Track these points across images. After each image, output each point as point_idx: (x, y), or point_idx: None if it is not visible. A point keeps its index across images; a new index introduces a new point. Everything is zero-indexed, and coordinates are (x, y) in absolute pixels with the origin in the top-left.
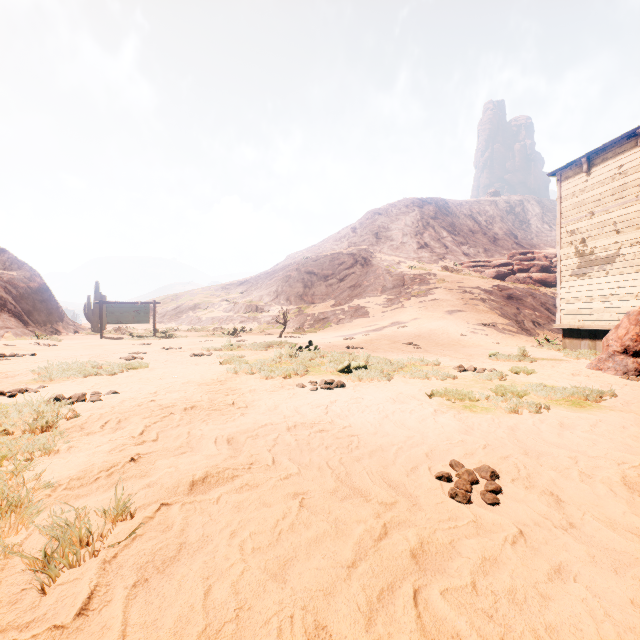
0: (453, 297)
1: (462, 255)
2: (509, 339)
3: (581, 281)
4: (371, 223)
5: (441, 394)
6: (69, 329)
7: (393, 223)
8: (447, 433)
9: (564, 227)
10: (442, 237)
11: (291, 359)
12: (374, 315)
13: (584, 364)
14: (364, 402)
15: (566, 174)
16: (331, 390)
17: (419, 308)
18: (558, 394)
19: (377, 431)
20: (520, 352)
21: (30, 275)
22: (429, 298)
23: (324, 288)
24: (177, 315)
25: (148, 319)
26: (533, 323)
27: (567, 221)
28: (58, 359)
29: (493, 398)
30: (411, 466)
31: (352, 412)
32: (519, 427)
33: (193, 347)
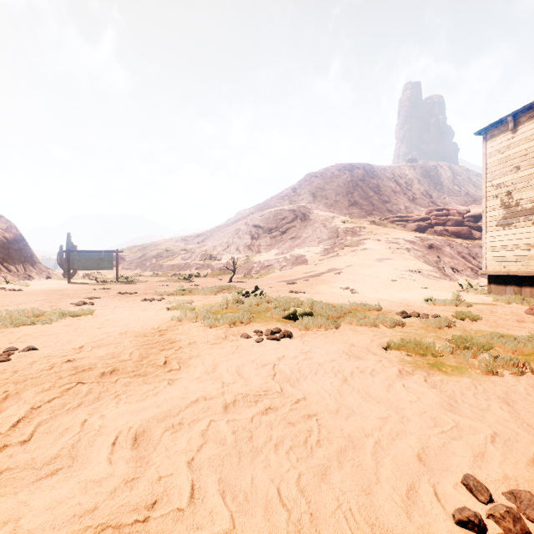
0: (381, 247)
1: (386, 211)
2: (434, 284)
3: (507, 231)
4: (309, 184)
5: (399, 348)
6: (42, 275)
7: (327, 184)
8: (431, 412)
9: (489, 181)
10: (369, 196)
11: (237, 305)
12: (312, 262)
13: (519, 309)
14: (315, 358)
15: (491, 132)
16: (278, 341)
17: (352, 256)
18: (528, 348)
19: (339, 407)
20: (454, 297)
21: (6, 227)
22: (360, 248)
23: (269, 239)
24: (142, 263)
25: (111, 266)
26: (452, 269)
27: (493, 176)
28: (10, 305)
29: (459, 353)
30: (405, 486)
31: (303, 373)
32: (512, 398)
33: (148, 292)
